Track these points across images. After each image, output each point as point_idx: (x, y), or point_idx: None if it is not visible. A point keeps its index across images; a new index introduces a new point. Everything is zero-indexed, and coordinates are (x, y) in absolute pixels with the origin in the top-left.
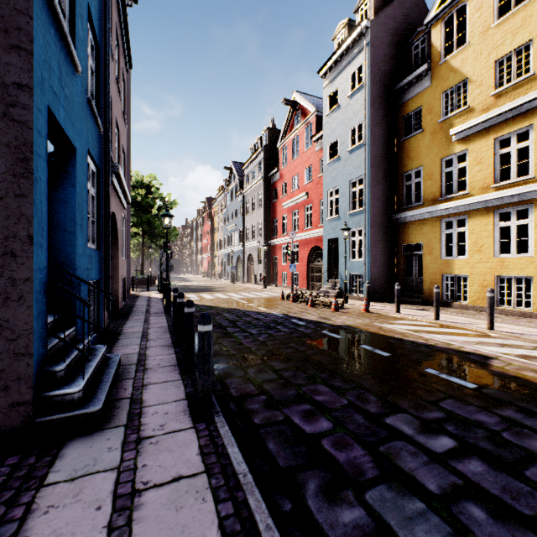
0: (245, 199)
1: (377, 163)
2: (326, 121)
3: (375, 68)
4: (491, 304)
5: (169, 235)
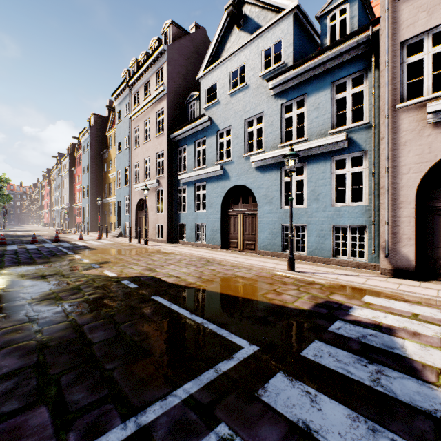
0: (63, 179)
1: (94, 180)
2: (83, 157)
3: (92, 145)
4: (87, 228)
5: (3, 200)
